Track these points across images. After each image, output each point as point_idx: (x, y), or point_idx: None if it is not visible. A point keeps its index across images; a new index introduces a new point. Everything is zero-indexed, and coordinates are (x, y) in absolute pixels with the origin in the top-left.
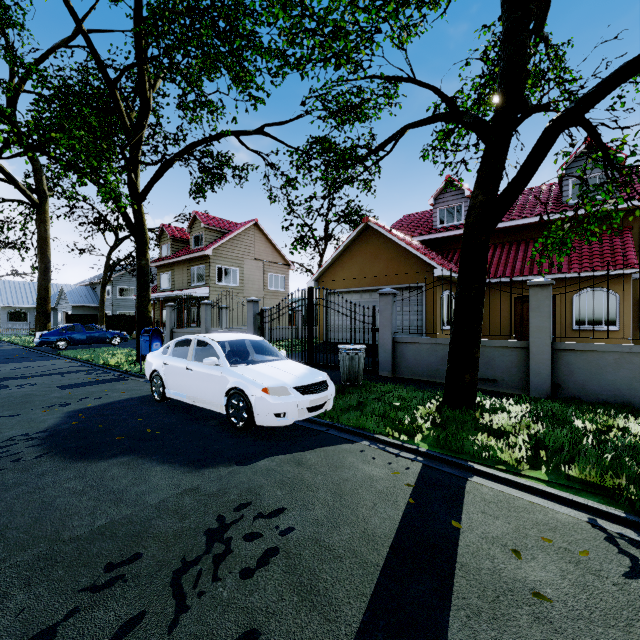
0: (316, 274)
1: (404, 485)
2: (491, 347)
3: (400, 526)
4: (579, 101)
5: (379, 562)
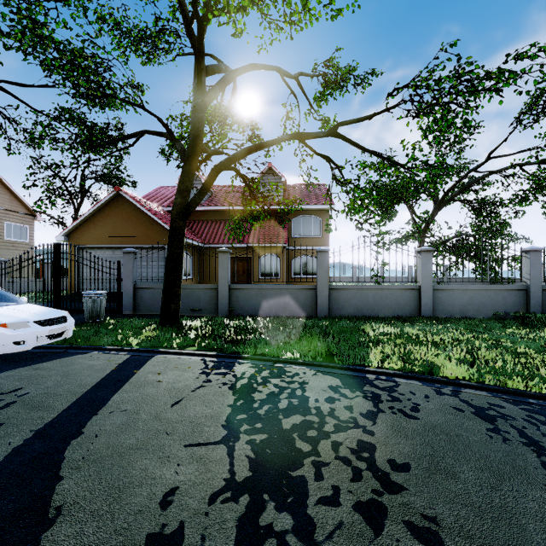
0: (66, 230)
1: (114, 364)
2: (199, 289)
3: (103, 378)
4: (226, 160)
5: (85, 391)
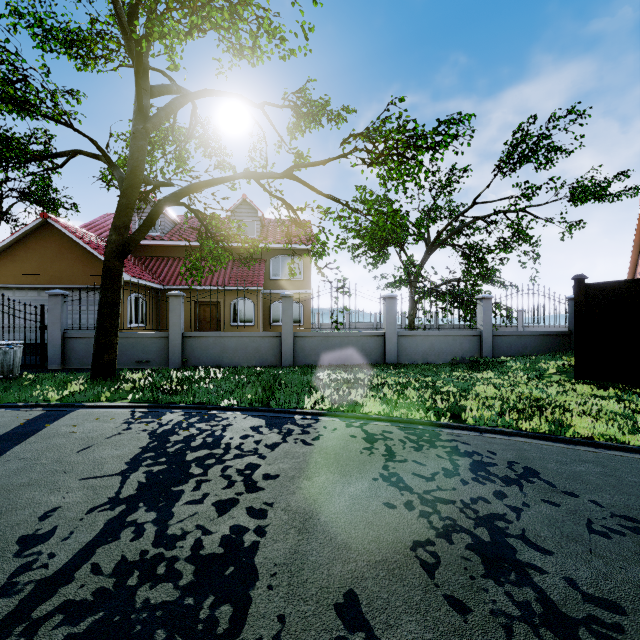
0: None
1: (22, 420)
2: (146, 338)
3: (5, 433)
4: (171, 195)
5: None
